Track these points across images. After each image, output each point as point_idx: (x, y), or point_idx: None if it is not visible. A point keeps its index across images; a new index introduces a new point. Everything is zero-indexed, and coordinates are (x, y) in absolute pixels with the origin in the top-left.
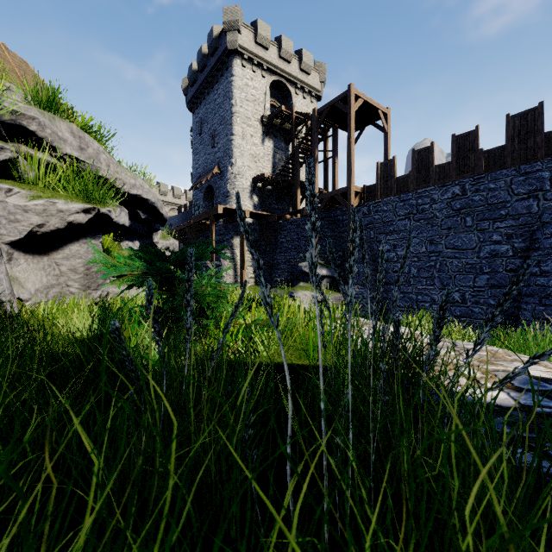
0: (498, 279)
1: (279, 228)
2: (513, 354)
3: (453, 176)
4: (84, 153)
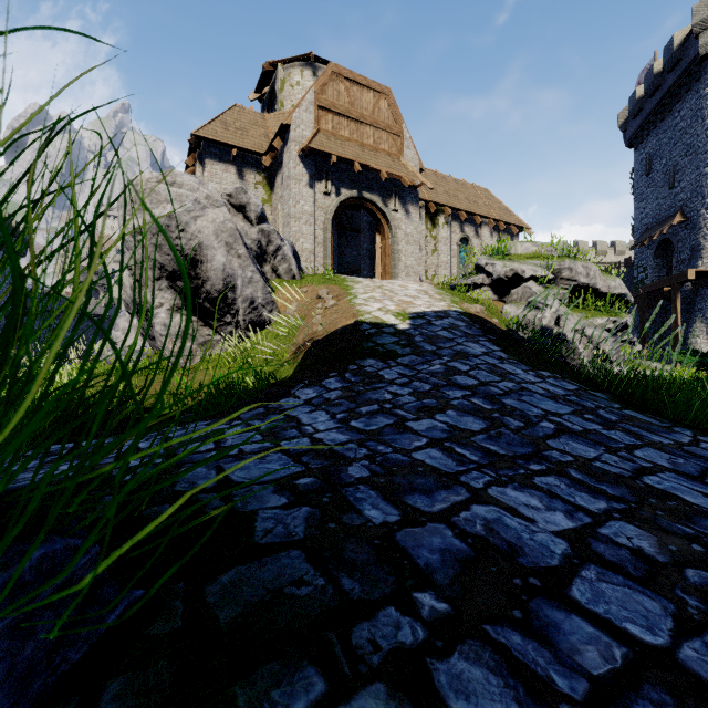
0: None
1: None
2: None
3: None
4: (589, 278)
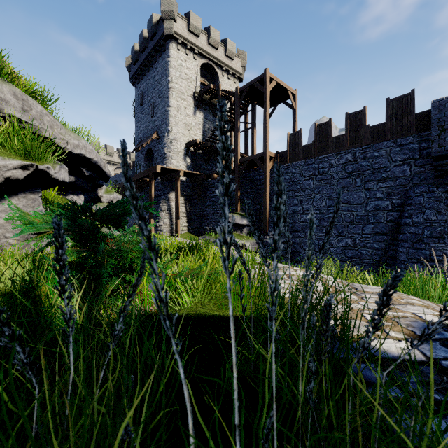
0: (380, 228)
1: (208, 185)
2: (404, 296)
3: (346, 145)
4: (26, 115)
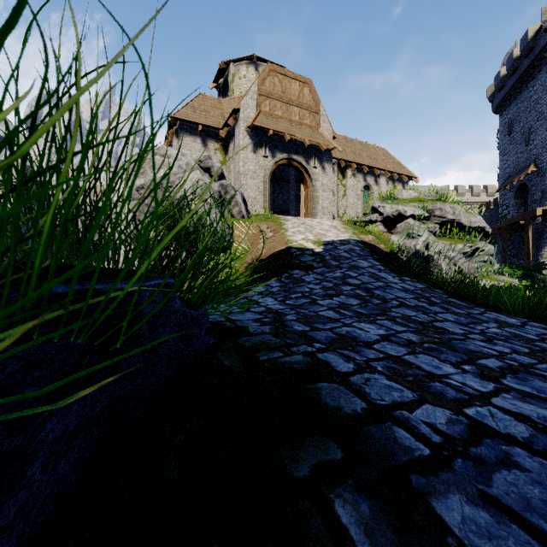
0: None
1: None
2: None
3: None
4: (455, 215)
